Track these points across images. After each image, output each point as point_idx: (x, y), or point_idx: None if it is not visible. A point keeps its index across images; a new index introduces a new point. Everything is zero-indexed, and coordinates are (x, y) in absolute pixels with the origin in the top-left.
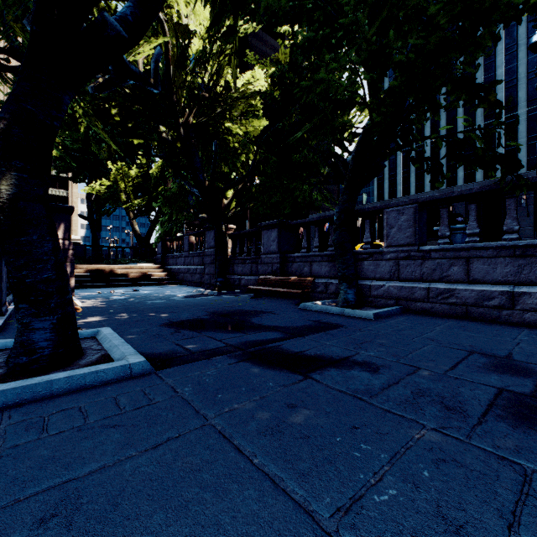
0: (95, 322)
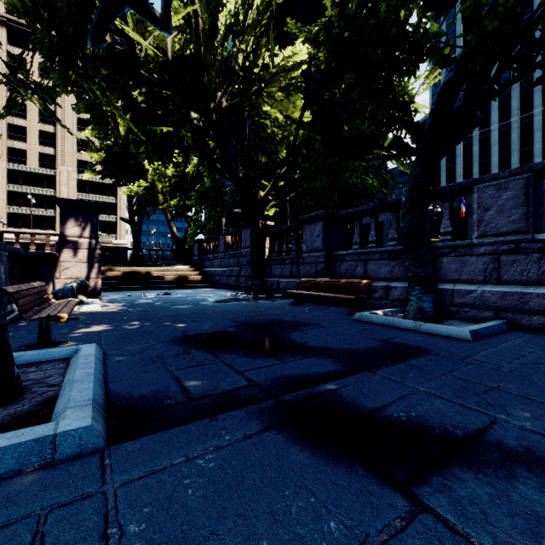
0: (94, 333)
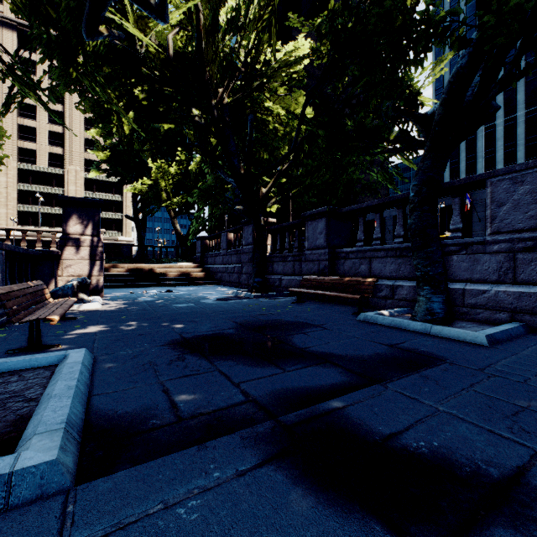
0: (89, 335)
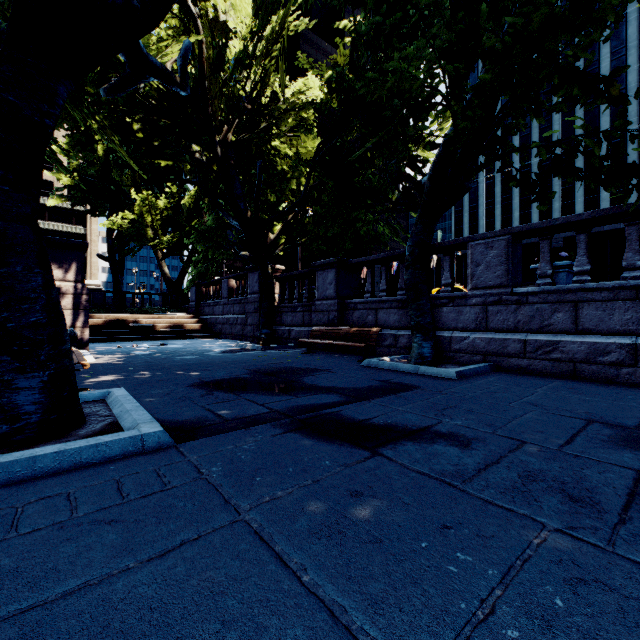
0: (108, 382)
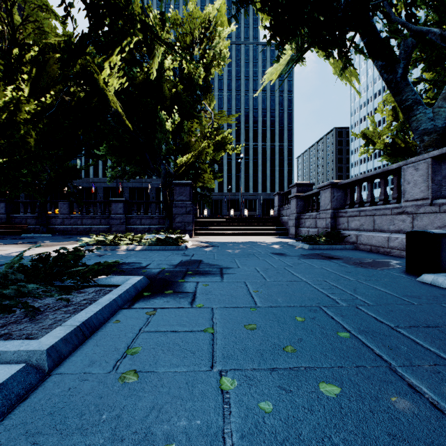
0: None
